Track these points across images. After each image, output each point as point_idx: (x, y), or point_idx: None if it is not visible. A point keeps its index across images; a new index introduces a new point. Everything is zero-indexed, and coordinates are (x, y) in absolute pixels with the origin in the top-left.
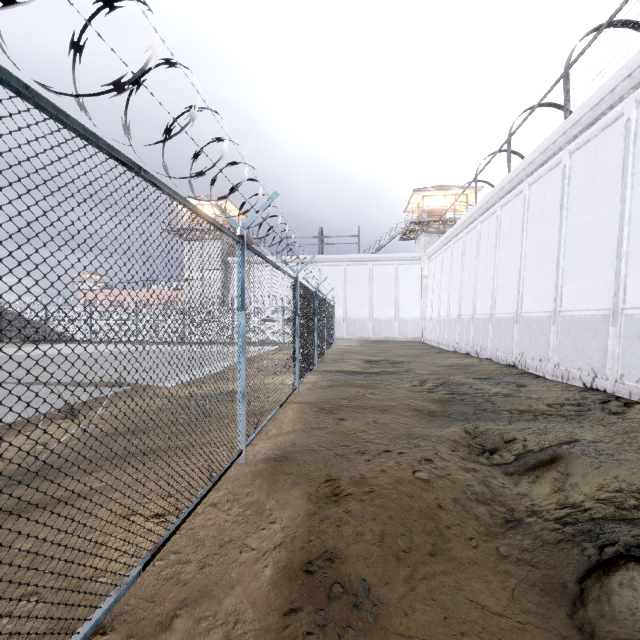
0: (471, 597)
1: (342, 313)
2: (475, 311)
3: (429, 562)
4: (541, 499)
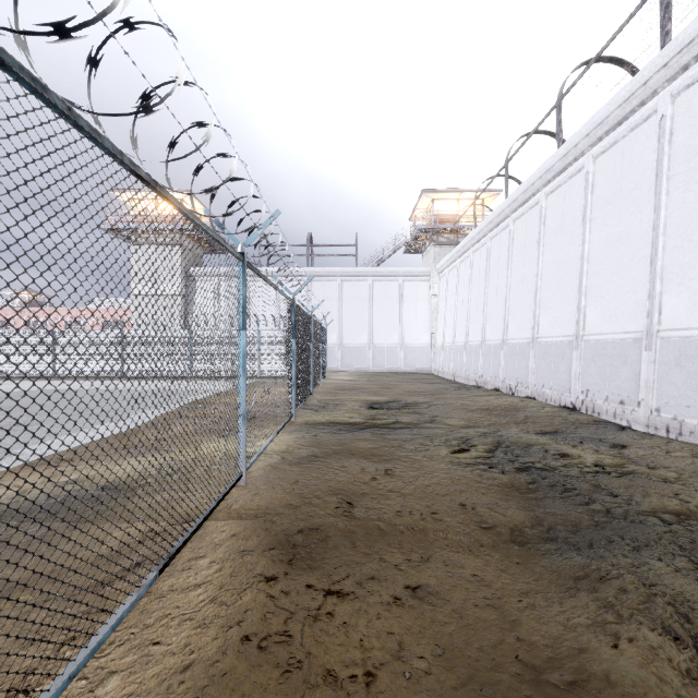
0: None
1: (336, 339)
2: (507, 335)
3: None
4: None
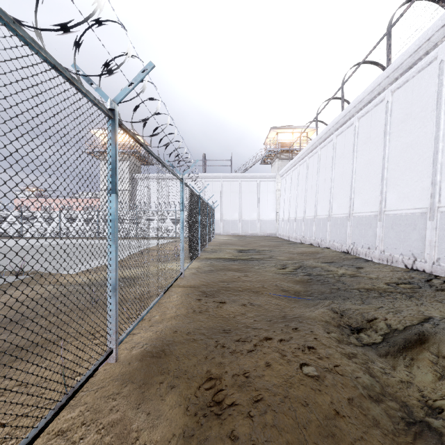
0: None
1: (219, 216)
2: (316, 213)
3: None
4: (428, 388)
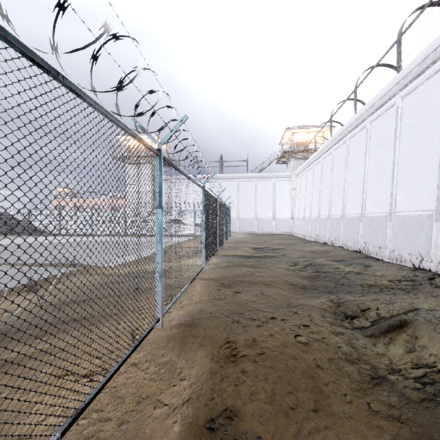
0: None
1: (236, 214)
2: (330, 213)
3: (313, 418)
4: (397, 358)
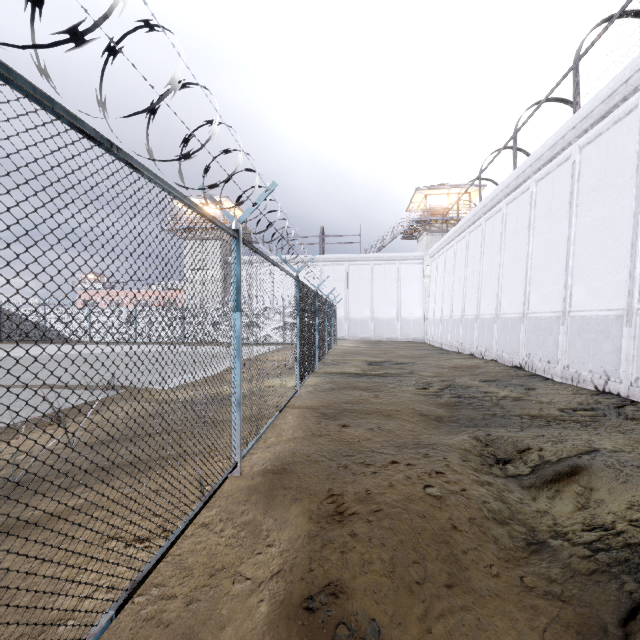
0: (496, 639)
1: (343, 313)
2: (479, 311)
3: (446, 595)
4: (564, 517)
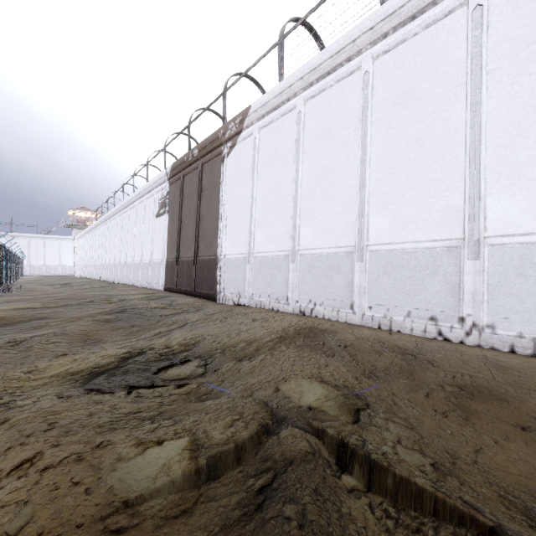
0: None
1: (27, 263)
2: (84, 263)
3: None
4: None
